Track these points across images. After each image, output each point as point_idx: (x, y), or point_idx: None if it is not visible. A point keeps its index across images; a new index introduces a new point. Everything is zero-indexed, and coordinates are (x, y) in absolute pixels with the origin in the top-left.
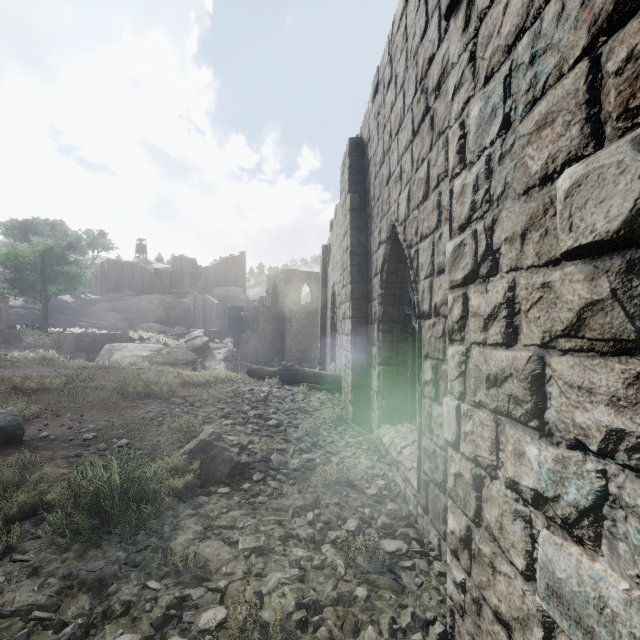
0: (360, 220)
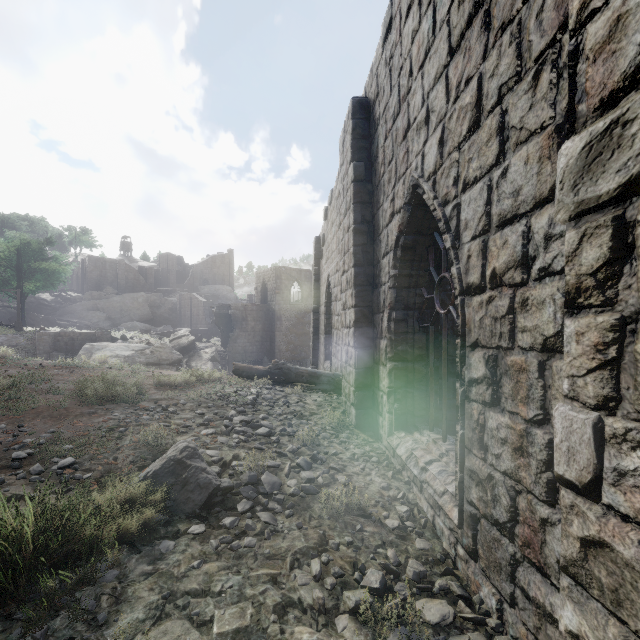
0: (365, 193)
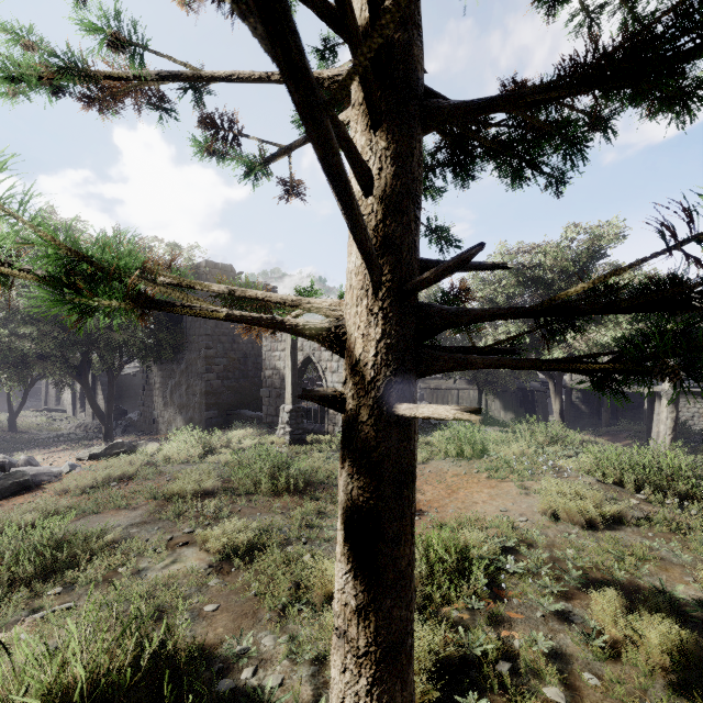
0: None
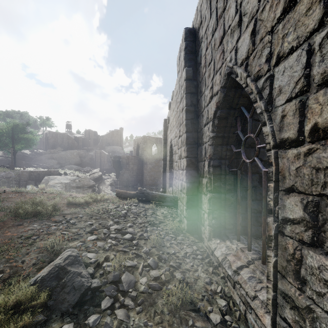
0: (192, 87)
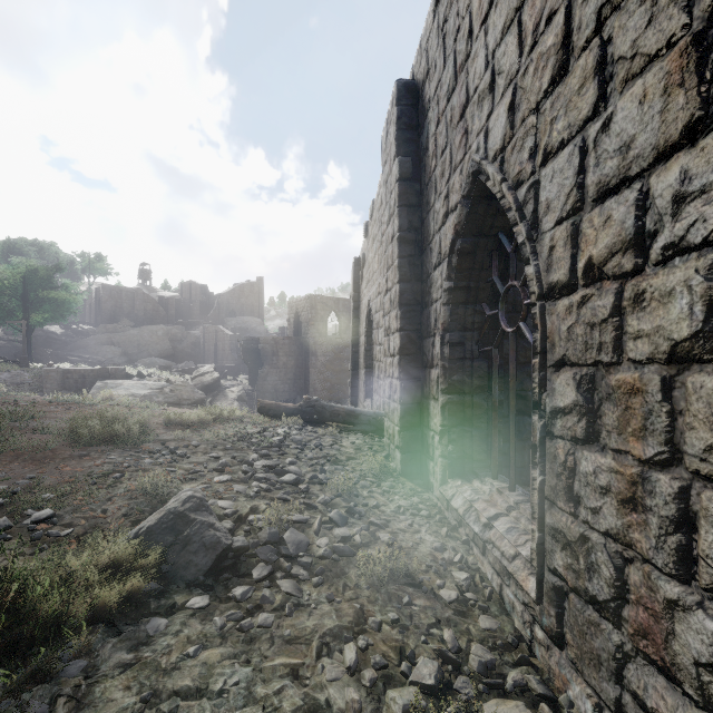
0: (412, 194)
